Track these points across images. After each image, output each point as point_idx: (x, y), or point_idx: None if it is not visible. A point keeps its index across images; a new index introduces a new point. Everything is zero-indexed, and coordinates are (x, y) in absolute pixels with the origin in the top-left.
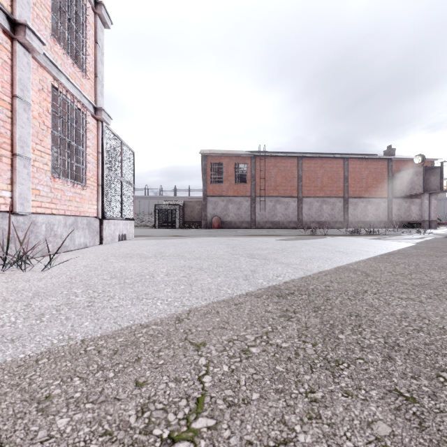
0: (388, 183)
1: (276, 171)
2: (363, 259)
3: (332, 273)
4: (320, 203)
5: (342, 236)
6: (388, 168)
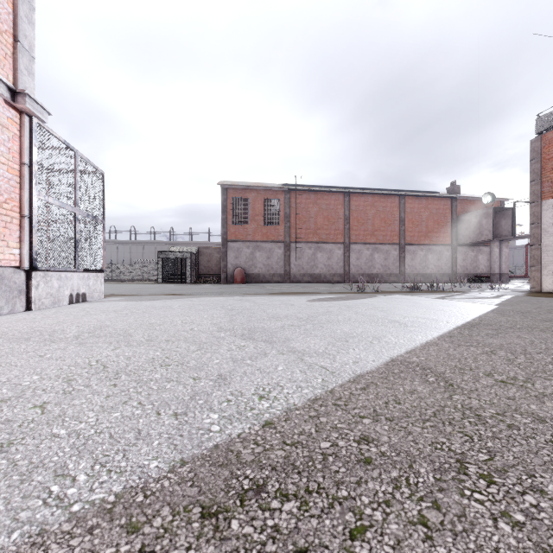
0: (452, 227)
1: (316, 210)
2: (433, 338)
3: (379, 381)
4: (371, 251)
5: (398, 294)
6: (452, 209)
